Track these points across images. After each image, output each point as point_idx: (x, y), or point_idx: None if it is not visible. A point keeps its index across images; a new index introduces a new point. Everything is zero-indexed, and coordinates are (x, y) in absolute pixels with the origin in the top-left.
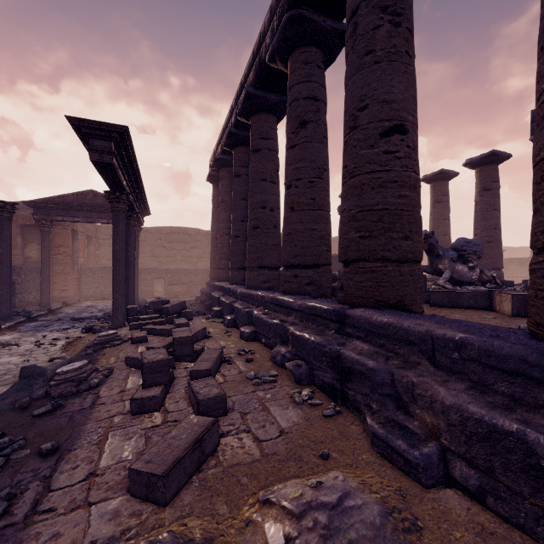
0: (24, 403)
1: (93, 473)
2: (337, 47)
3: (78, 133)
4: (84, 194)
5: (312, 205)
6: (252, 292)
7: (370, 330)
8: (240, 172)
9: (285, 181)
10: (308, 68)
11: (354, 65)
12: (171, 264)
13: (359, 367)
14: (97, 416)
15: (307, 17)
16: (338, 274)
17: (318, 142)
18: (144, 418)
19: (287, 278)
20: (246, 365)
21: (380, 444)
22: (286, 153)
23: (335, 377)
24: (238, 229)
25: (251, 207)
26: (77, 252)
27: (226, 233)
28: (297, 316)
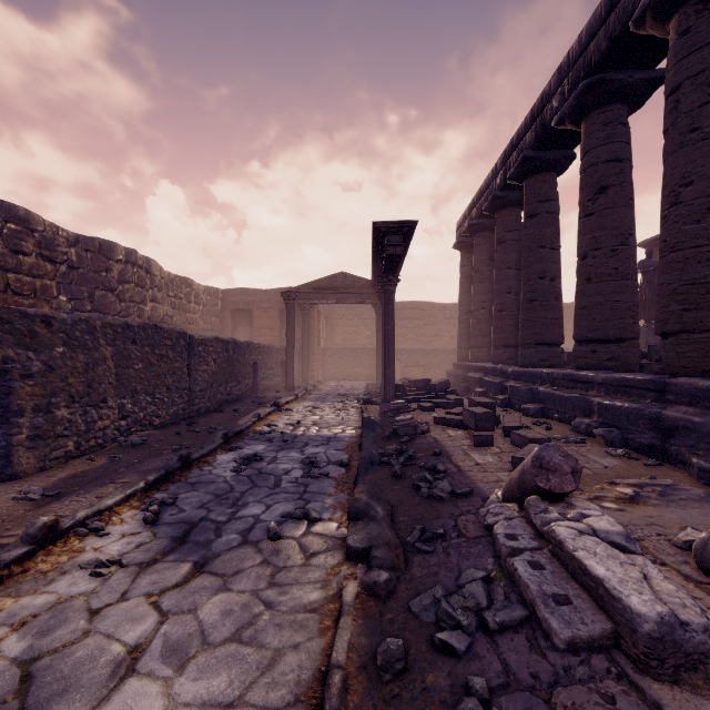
0: (386, 436)
1: (478, 464)
2: (647, 94)
3: (375, 232)
4: (336, 276)
5: (614, 275)
6: (532, 370)
7: (695, 395)
8: (505, 238)
9: (578, 251)
10: (609, 129)
11: (676, 142)
12: (402, 344)
13: (683, 423)
14: (447, 445)
15: (609, 79)
16: (655, 347)
17: (622, 206)
18: (485, 449)
19: (582, 353)
20: (547, 432)
21: (706, 476)
22: (579, 222)
23: (655, 437)
24: (502, 303)
25: (525, 279)
26: (319, 333)
27: (482, 307)
28: (600, 390)
